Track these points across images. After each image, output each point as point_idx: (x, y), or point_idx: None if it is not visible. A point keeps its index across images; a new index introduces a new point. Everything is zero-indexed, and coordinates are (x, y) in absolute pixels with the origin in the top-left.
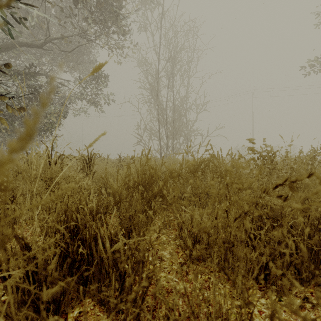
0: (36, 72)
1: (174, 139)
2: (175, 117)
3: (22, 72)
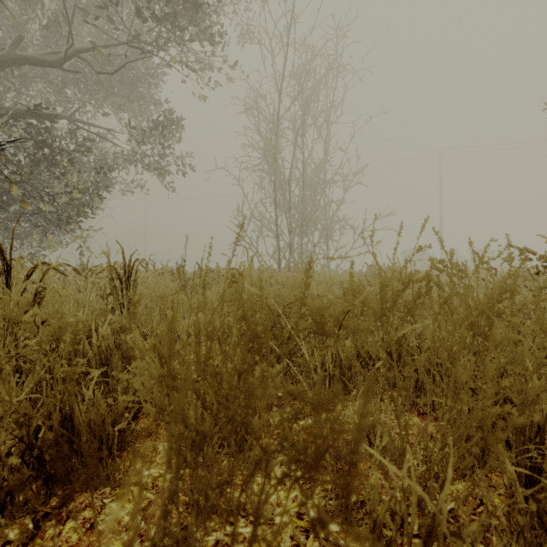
0: (51, 113)
1: (303, 236)
2: (305, 194)
3: (24, 112)
